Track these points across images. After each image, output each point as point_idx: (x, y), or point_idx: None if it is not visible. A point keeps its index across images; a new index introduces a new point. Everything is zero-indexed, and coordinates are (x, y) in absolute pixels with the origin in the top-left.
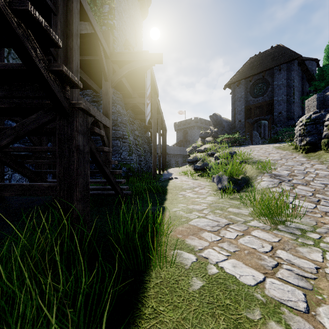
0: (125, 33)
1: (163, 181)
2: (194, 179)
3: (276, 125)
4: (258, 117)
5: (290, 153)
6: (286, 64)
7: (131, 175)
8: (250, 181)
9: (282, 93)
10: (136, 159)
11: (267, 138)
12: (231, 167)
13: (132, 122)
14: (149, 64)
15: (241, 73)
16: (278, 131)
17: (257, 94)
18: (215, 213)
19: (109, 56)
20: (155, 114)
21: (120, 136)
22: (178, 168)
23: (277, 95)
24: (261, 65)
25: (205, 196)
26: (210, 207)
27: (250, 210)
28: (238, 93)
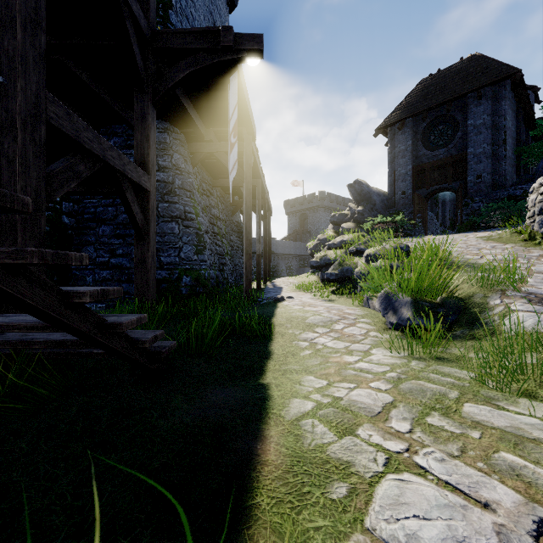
0: (194, 23)
1: (264, 304)
2: (325, 299)
3: (473, 200)
4: (438, 185)
5: (523, 249)
6: (490, 87)
7: (202, 292)
8: (472, 310)
9: (483, 140)
10: (214, 261)
11: (447, 225)
12: (418, 276)
13: (207, 191)
14: (234, 57)
15: (406, 107)
16: (480, 209)
17: (435, 145)
18: (436, 435)
19: (147, 38)
20: (249, 174)
21: (178, 215)
22: (292, 278)
23: (473, 144)
24: (443, 90)
25: (366, 347)
26: (403, 400)
27: (538, 415)
28: (400, 143)
